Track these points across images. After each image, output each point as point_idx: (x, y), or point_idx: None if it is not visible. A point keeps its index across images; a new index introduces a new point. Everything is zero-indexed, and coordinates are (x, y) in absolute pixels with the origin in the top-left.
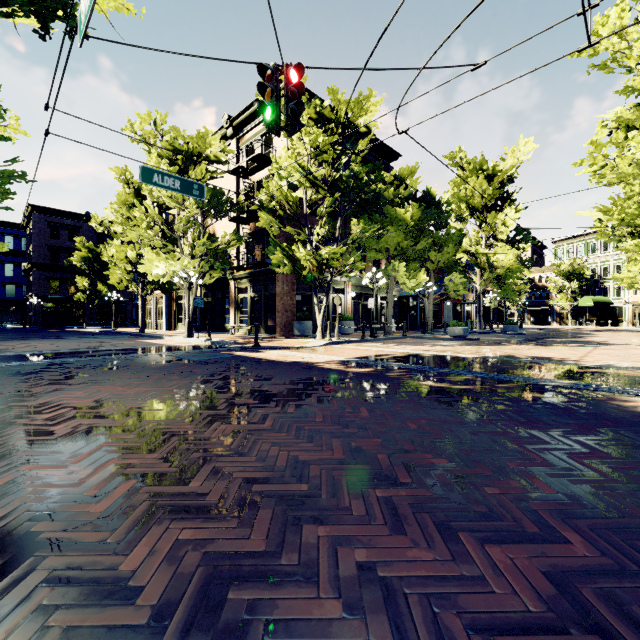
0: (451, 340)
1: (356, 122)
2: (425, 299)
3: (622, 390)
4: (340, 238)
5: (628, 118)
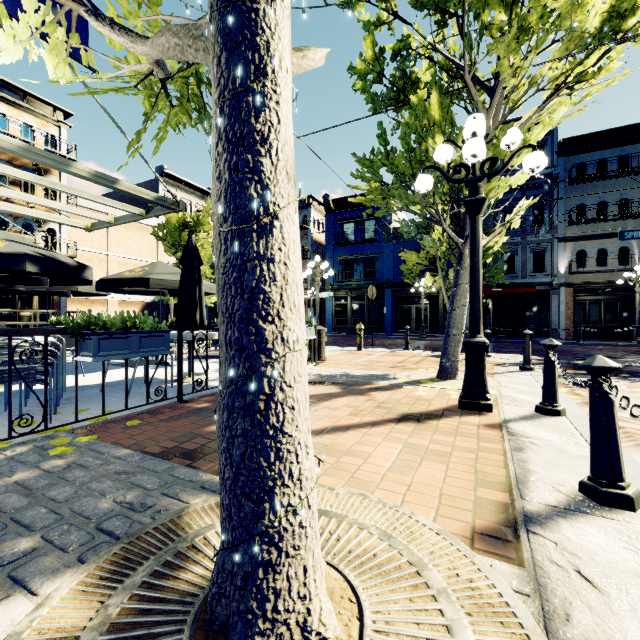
0: None
1: None
2: None
3: None
4: None
5: None
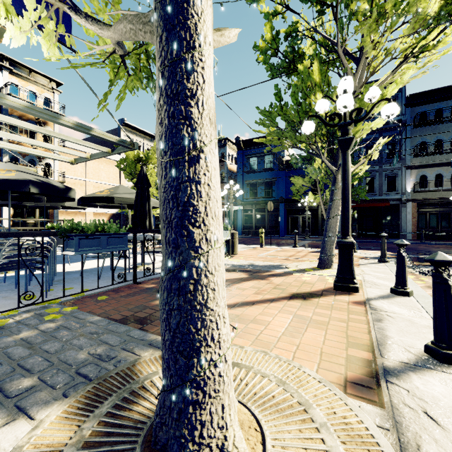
0: None
1: None
2: None
3: None
4: None
5: None
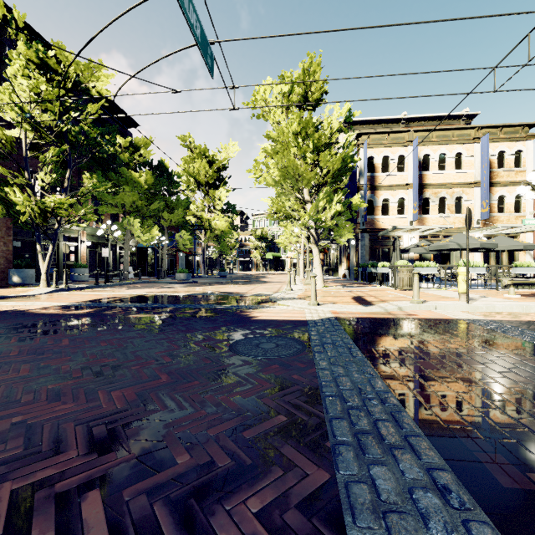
0: (177, 283)
1: (87, 84)
2: (159, 250)
3: (251, 307)
4: (73, 187)
5: (270, 152)
